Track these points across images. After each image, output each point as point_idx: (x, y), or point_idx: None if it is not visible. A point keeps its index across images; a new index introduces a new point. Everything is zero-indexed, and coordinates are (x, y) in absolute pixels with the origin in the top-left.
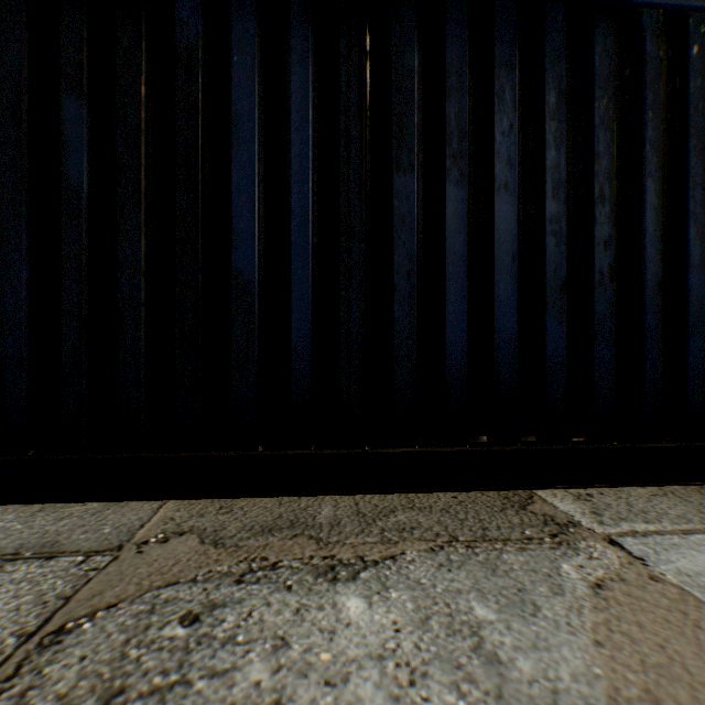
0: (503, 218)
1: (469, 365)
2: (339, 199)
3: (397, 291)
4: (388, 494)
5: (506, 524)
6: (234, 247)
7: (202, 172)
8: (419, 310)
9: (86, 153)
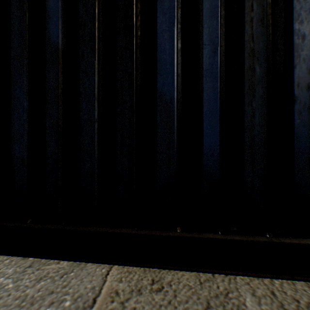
0: None
1: None
2: (243, 28)
3: (296, 101)
4: (292, 279)
5: None
6: (158, 75)
7: (135, 21)
8: None
9: (60, 19)
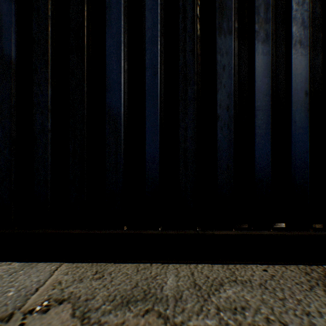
0: (298, 65)
1: (272, 171)
2: (178, 56)
3: (219, 119)
4: (213, 263)
5: (324, 309)
6: (107, 91)
7: (86, 42)
8: (234, 132)
9: (14, 33)
